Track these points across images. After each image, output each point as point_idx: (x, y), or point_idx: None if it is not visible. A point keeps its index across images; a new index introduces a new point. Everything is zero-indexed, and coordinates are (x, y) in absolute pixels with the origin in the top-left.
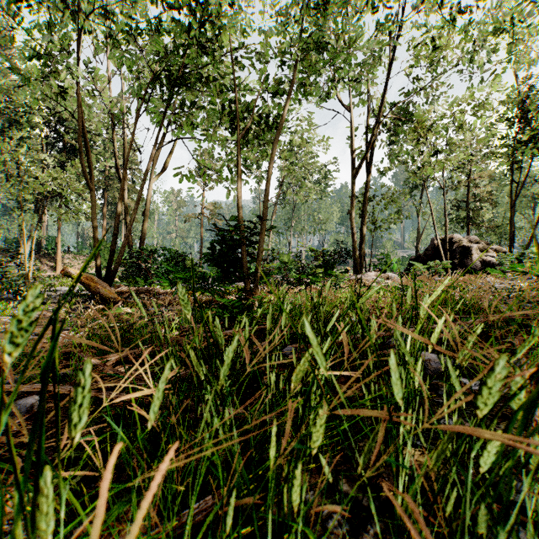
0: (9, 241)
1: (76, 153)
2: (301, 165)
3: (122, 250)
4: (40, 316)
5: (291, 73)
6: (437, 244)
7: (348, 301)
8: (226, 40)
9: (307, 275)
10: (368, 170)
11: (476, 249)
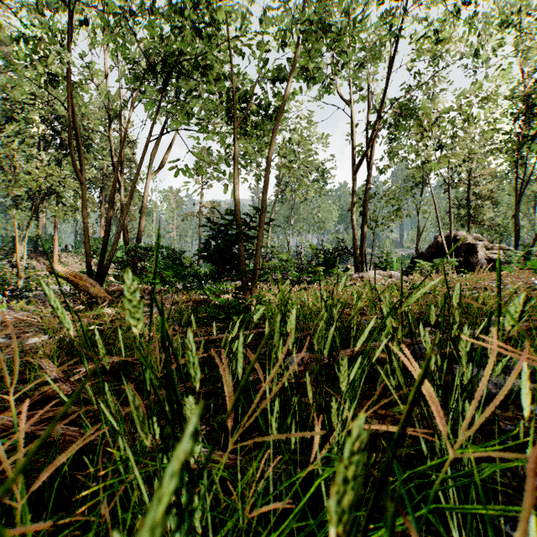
0: (6, 239)
1: None
2: (301, 163)
3: (114, 247)
4: (3, 318)
5: (292, 57)
6: (441, 242)
7: (388, 303)
8: (223, 24)
9: (308, 274)
10: (369, 166)
11: (481, 247)
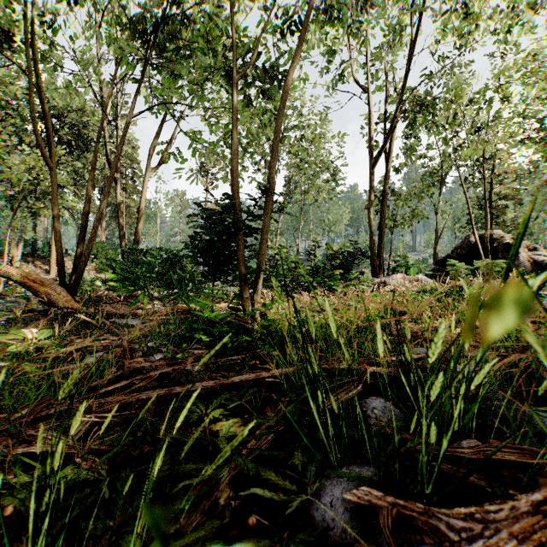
0: (4, 243)
1: (71, 149)
2: (311, 161)
3: (89, 245)
4: None
5: None
6: (473, 242)
7: None
8: None
9: (322, 278)
10: (388, 160)
11: (522, 247)
